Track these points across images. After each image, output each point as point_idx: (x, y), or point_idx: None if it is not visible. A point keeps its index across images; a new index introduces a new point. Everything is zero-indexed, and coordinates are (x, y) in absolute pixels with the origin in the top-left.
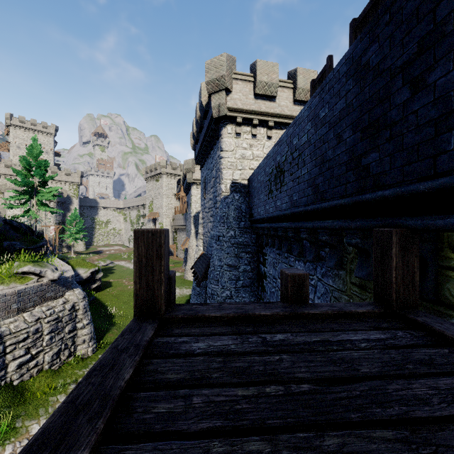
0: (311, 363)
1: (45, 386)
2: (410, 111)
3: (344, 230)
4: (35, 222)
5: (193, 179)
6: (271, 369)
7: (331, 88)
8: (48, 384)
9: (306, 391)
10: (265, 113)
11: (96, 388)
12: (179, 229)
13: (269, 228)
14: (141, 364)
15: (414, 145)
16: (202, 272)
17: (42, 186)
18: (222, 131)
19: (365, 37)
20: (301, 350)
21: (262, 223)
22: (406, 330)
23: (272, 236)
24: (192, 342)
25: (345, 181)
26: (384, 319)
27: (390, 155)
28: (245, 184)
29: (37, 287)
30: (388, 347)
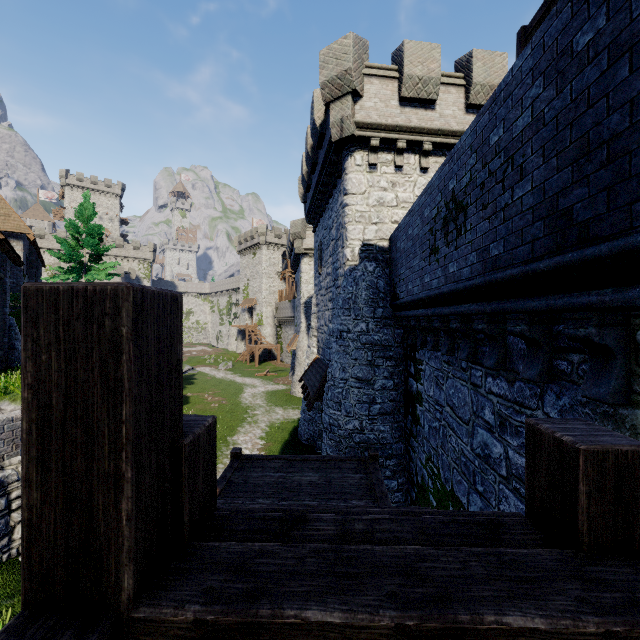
0: None
1: None
2: None
3: None
4: None
5: (303, 249)
6: None
7: None
8: None
9: None
10: (418, 130)
11: None
12: (285, 322)
13: (428, 317)
14: None
15: None
16: (315, 387)
17: (93, 262)
18: (346, 163)
19: None
20: None
21: (416, 309)
22: None
23: (435, 331)
24: None
25: None
26: None
27: None
28: (383, 246)
29: None
30: None
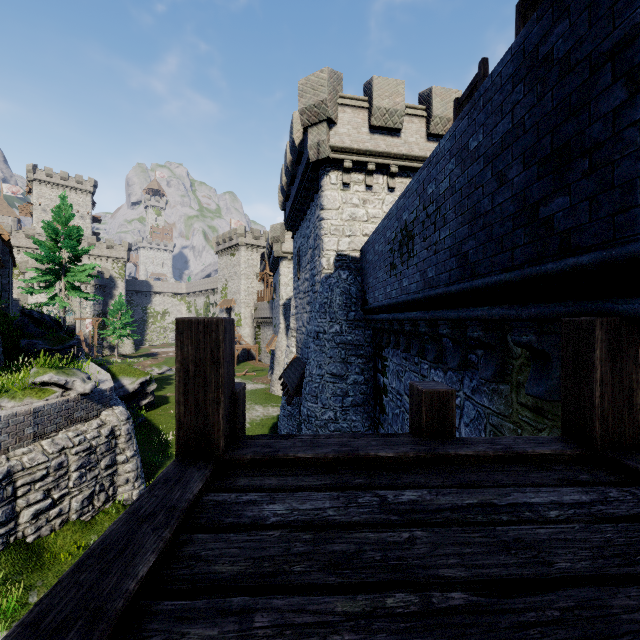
0: (465, 548)
1: (72, 545)
2: (626, 122)
3: (509, 321)
4: (64, 313)
5: (282, 252)
6: (395, 559)
7: (488, 102)
8: (76, 541)
9: (460, 606)
10: (385, 154)
11: (84, 594)
12: (264, 323)
13: (391, 321)
14: (175, 544)
15: (634, 178)
16: (294, 383)
17: (73, 263)
18: (323, 181)
19: (546, 13)
20: (447, 520)
21: (381, 314)
22: (624, 488)
23: (396, 332)
24: (264, 503)
25: (510, 245)
26: (581, 466)
27: (590, 199)
28: (355, 256)
29: (61, 404)
30: (596, 518)
